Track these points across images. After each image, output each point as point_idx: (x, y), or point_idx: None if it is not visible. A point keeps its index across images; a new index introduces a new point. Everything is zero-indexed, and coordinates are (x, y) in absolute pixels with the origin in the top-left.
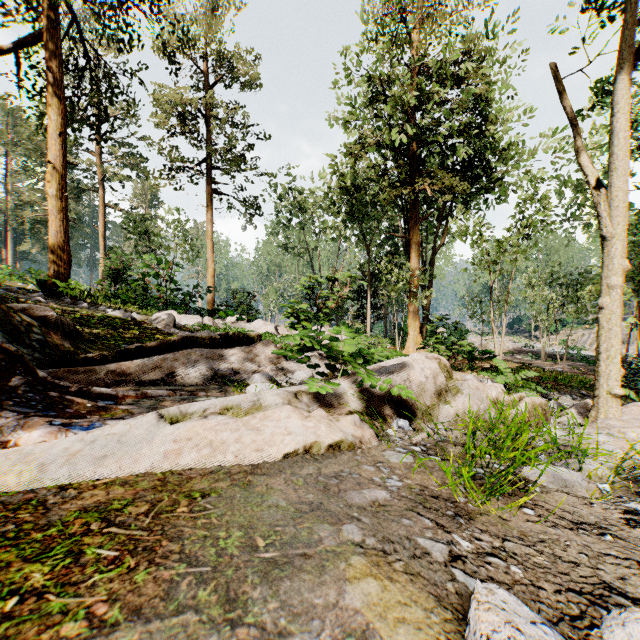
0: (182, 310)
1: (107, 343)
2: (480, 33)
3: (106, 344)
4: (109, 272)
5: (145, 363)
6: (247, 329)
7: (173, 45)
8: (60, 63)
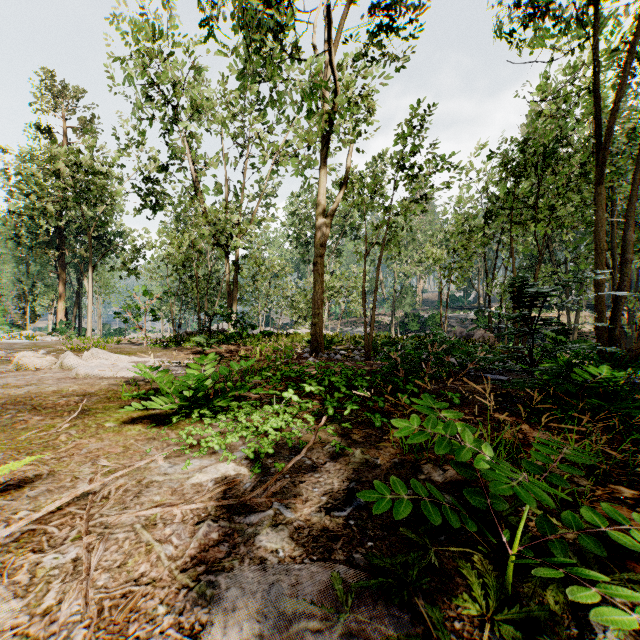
0: None
1: None
2: None
3: None
4: None
5: None
6: None
7: None
8: None
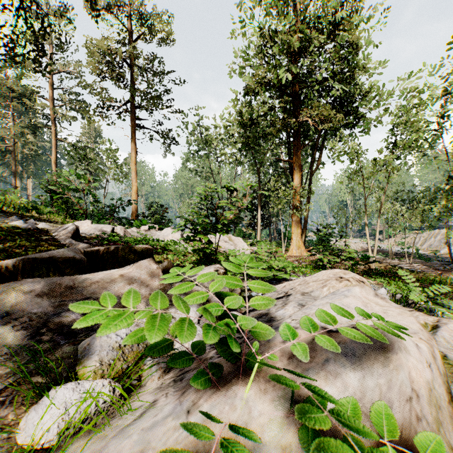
0: (107, 220)
1: None
2: None
3: None
4: (46, 188)
5: None
6: (157, 236)
7: (102, 6)
8: None
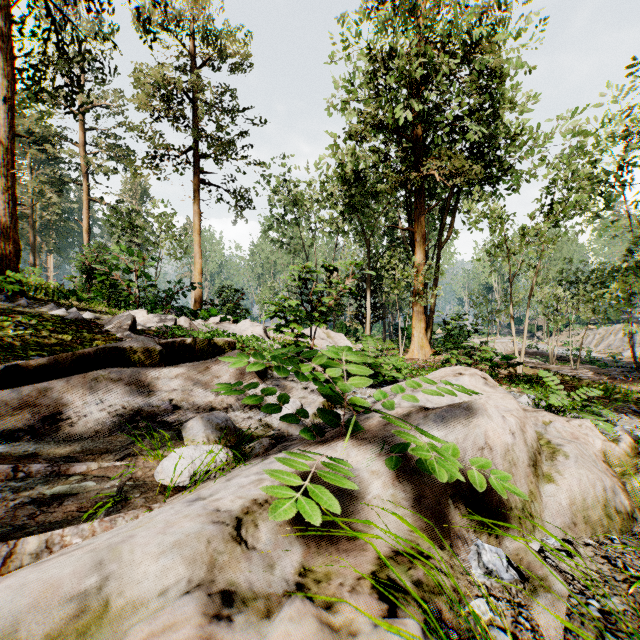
0: (162, 309)
1: (6, 355)
2: (494, 1)
3: (2, 357)
4: (81, 267)
5: (4, 399)
6: (231, 331)
7: (155, 20)
8: (5, 14)
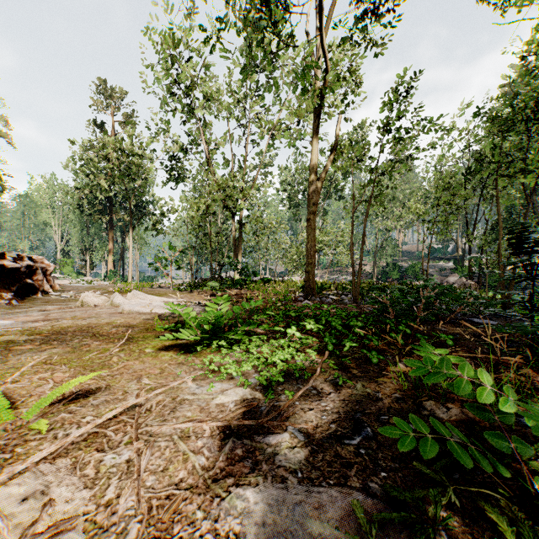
0: None
1: None
2: None
3: None
4: None
5: None
6: None
7: None
8: None
